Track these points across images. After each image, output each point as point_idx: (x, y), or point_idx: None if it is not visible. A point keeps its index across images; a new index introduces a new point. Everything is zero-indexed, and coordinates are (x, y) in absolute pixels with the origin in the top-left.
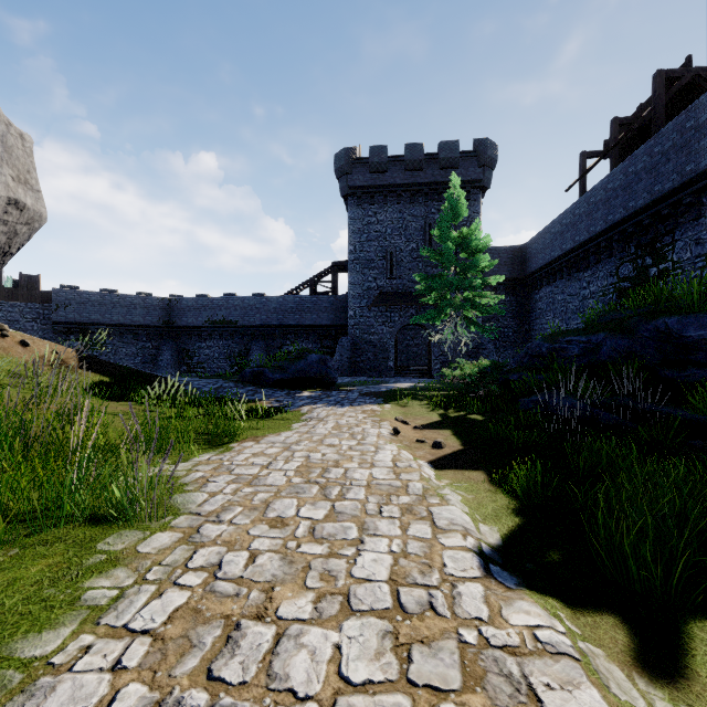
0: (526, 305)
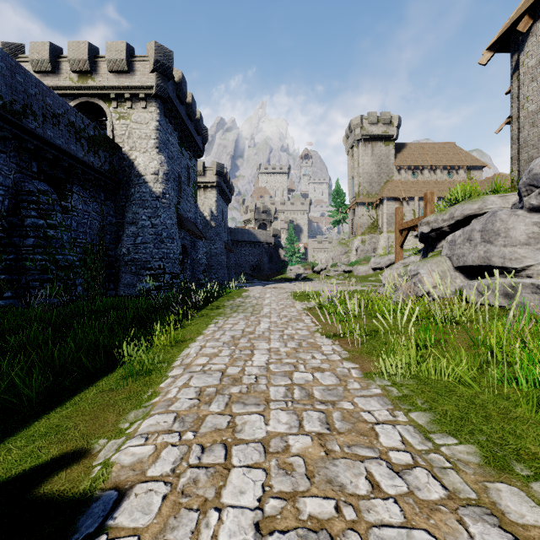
0: None
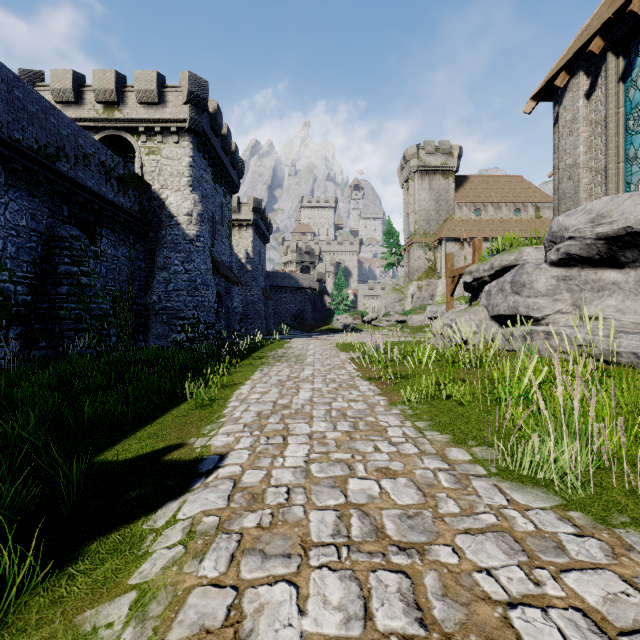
0: None
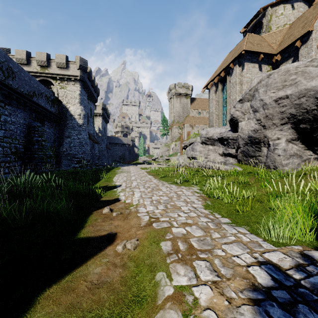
0: None
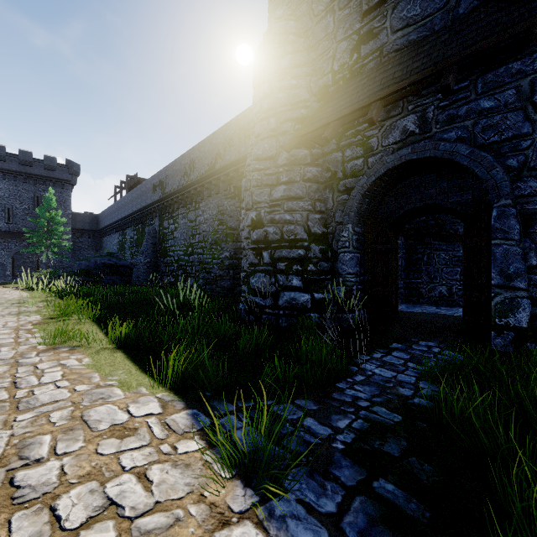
0: (100, 244)
